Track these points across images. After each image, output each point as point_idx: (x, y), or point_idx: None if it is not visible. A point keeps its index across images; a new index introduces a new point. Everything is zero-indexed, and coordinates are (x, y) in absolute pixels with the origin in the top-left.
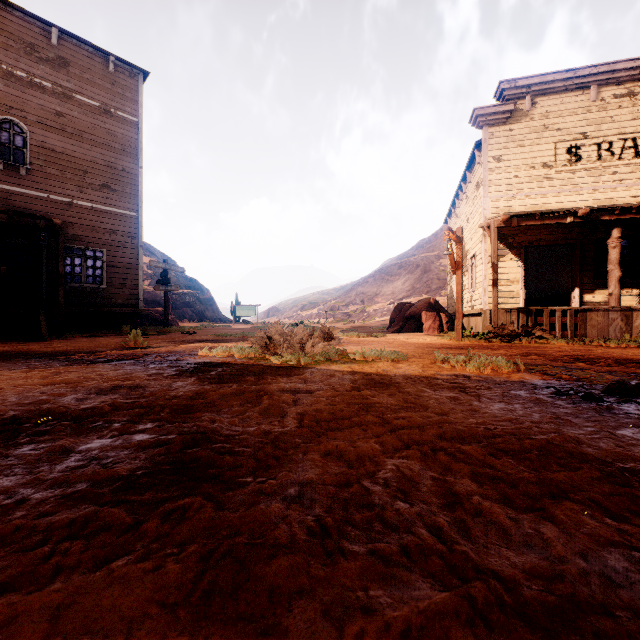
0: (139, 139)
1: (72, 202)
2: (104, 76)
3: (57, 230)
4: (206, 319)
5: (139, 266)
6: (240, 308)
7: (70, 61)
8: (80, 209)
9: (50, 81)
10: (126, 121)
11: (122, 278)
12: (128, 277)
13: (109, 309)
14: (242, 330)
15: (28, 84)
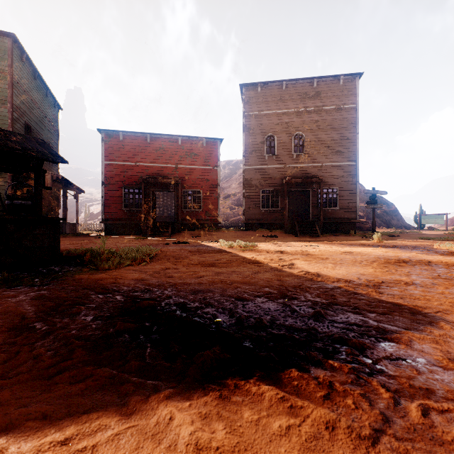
0: (356, 117)
1: (322, 165)
2: (337, 89)
3: (319, 182)
4: (392, 226)
5: (356, 194)
6: (426, 217)
7: (321, 91)
8: (325, 168)
9: (313, 106)
10: (349, 109)
11: (346, 202)
12: (350, 201)
13: (340, 221)
14: (437, 235)
15: (304, 113)
